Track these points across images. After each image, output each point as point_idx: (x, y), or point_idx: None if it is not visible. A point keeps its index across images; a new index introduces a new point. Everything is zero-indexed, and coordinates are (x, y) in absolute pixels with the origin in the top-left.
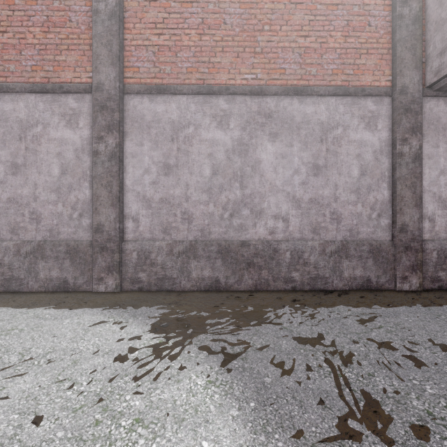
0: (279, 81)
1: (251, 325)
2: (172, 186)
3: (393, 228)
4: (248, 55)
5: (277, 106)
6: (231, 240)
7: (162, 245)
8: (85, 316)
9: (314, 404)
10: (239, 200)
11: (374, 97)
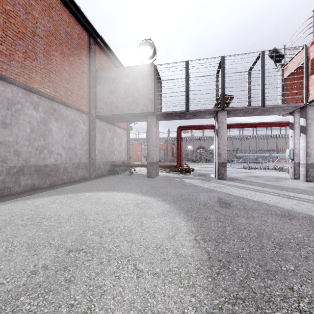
0: (59, 97)
1: (75, 189)
2: (8, 135)
3: (90, 158)
4: (47, 80)
5: (58, 107)
6: (40, 165)
7: (3, 169)
8: (3, 205)
9: (107, 189)
10: (43, 146)
11: (85, 114)
